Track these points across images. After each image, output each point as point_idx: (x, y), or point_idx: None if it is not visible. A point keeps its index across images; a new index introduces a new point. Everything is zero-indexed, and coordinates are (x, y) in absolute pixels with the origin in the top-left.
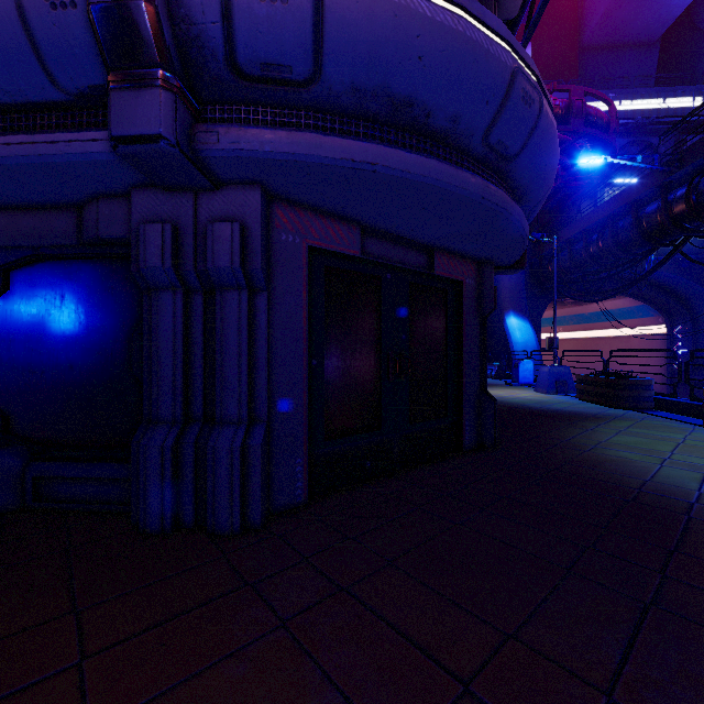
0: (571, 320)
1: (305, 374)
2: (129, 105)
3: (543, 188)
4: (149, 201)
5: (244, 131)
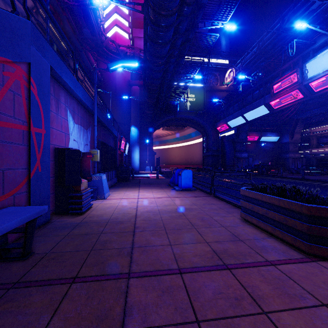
0: (183, 138)
1: None
2: None
3: None
4: None
5: None
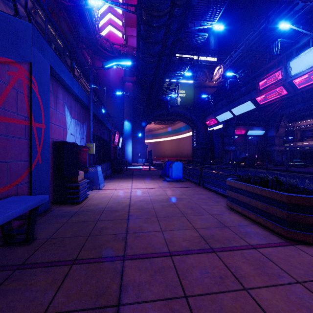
0: (174, 132)
1: None
2: None
3: None
4: None
5: None
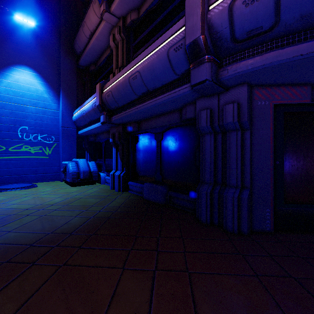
0: None
1: (271, 168)
2: (196, 73)
3: None
4: (201, 102)
5: (239, 64)
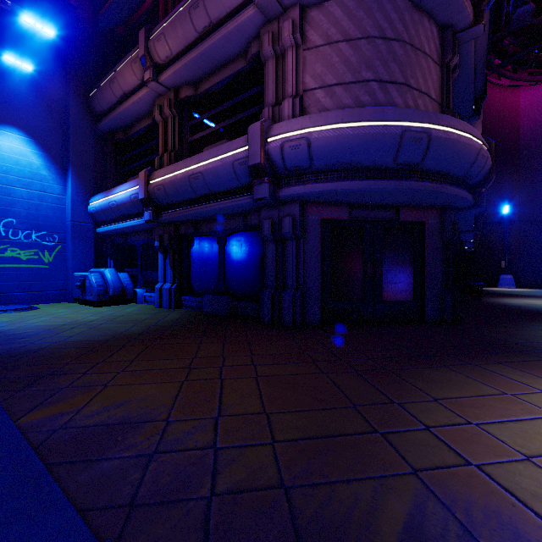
0: None
1: (320, 272)
2: (258, 190)
3: (464, 165)
4: (265, 212)
5: (290, 188)
